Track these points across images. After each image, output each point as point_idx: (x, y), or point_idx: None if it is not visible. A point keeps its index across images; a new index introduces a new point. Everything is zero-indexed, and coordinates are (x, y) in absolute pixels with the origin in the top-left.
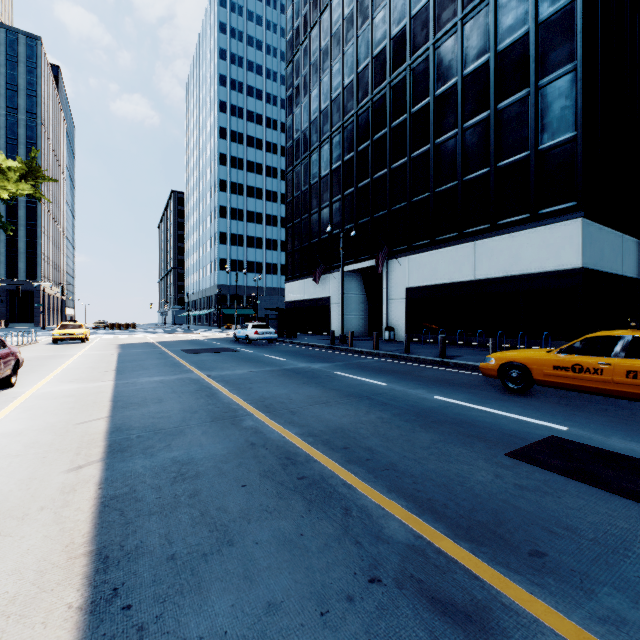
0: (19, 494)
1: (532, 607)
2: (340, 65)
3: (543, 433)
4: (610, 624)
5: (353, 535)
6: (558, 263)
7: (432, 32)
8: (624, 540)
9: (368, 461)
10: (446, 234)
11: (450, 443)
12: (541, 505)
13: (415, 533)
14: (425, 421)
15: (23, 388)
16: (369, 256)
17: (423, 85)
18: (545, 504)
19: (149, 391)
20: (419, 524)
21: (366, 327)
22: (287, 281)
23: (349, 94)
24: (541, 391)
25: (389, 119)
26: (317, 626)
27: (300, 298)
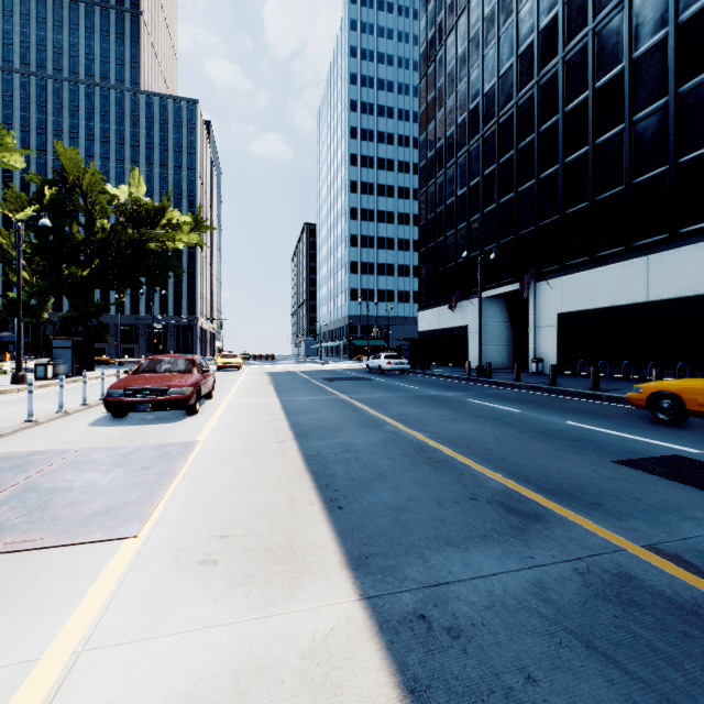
0: (257, 449)
1: (574, 518)
2: (479, 71)
3: (668, 453)
4: (624, 529)
5: (463, 483)
6: None
7: (591, 15)
8: (678, 507)
9: (484, 455)
10: (609, 249)
11: (563, 451)
12: (621, 487)
13: (508, 487)
14: (546, 437)
15: (219, 400)
16: (513, 279)
17: (579, 78)
18: (625, 487)
19: (307, 405)
20: (512, 484)
21: (510, 359)
22: (420, 310)
23: (489, 101)
24: (701, 424)
25: (537, 123)
26: (436, 507)
27: (434, 327)
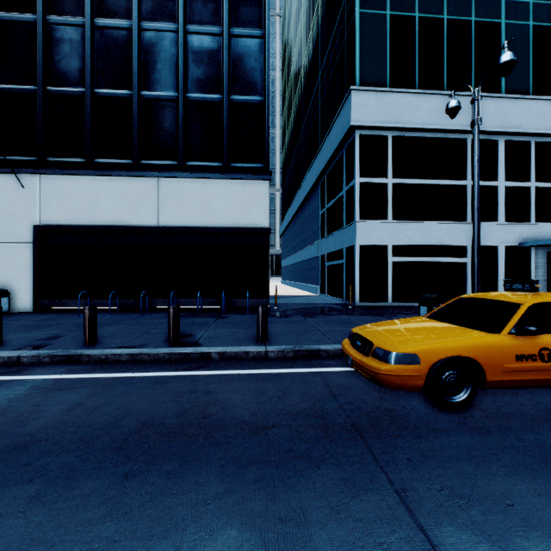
0: None
1: None
2: None
3: None
4: None
5: None
6: (250, 220)
7: None
8: None
9: None
10: (114, 158)
11: None
12: None
13: None
14: None
15: None
16: None
17: None
18: None
19: None
20: None
21: None
22: None
23: None
24: None
25: None
26: None
27: None
